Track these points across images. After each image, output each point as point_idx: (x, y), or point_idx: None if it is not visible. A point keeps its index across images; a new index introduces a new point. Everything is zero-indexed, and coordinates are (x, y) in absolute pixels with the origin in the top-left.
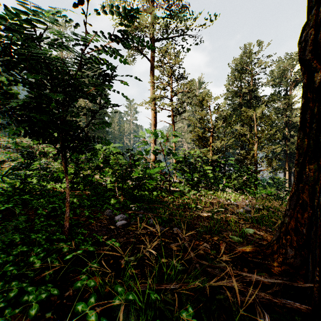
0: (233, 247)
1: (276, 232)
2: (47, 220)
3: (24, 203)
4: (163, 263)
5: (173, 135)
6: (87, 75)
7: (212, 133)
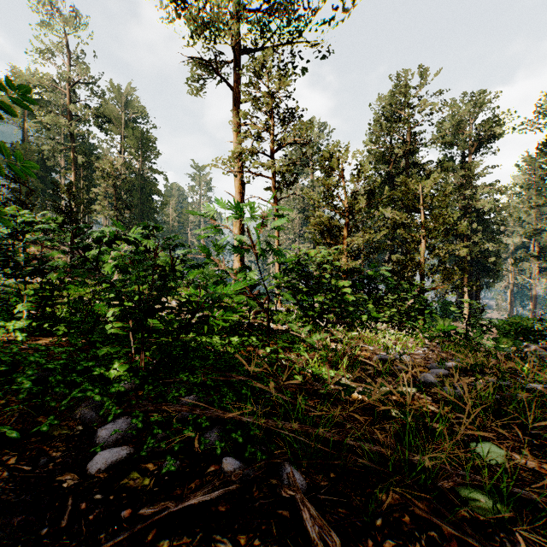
0: None
1: None
2: None
3: None
4: None
5: (275, 215)
6: None
7: (348, 220)
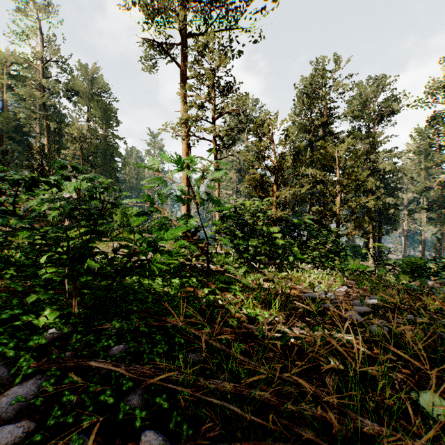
0: None
1: None
2: None
3: None
4: None
5: (214, 169)
6: None
7: (277, 177)
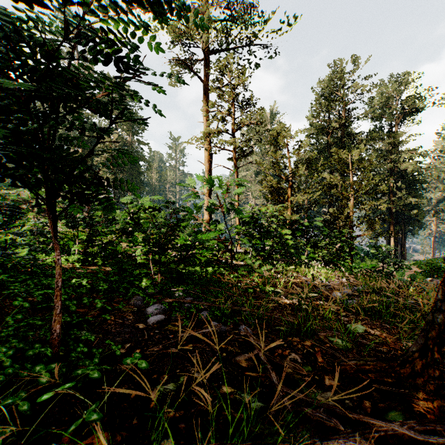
0: (338, 358)
1: (417, 337)
2: (30, 318)
3: (3, 287)
4: (225, 394)
5: (236, 184)
6: (86, 58)
7: (291, 183)
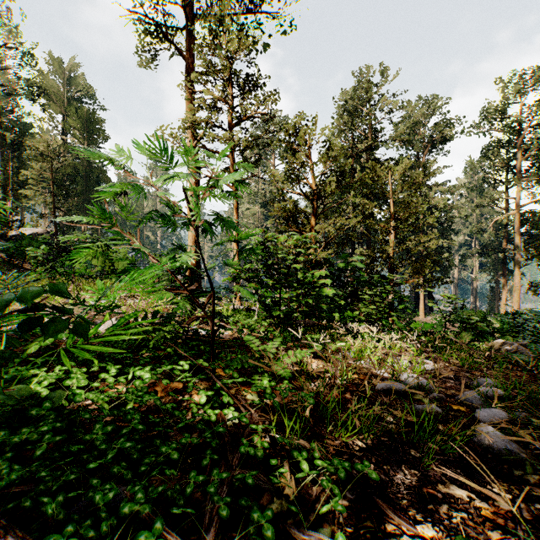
0: None
1: None
2: None
3: None
4: None
5: None
6: None
7: (316, 206)
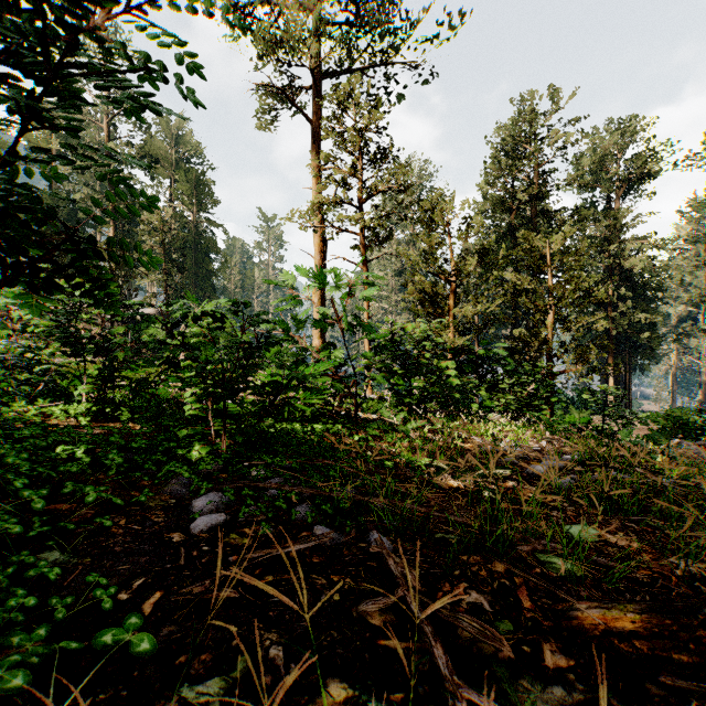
0: (560, 598)
1: None
2: None
3: None
4: (334, 705)
5: (365, 284)
6: None
7: (455, 287)
